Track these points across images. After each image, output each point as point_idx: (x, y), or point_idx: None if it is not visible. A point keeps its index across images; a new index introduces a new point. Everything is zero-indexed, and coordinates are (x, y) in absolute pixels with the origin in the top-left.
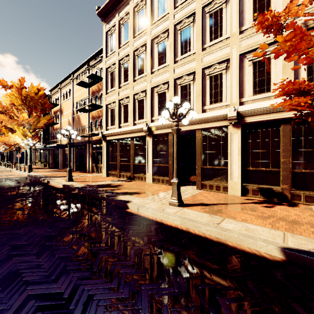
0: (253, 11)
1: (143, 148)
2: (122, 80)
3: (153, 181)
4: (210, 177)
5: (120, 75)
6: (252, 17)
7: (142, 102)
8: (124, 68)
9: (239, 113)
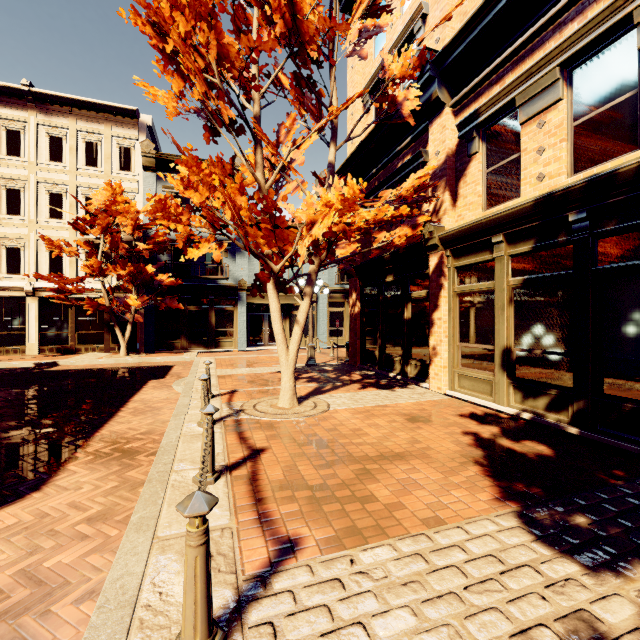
0: (50, 210)
1: None
2: None
3: None
4: (7, 342)
5: None
6: (50, 214)
7: None
8: None
9: (36, 288)
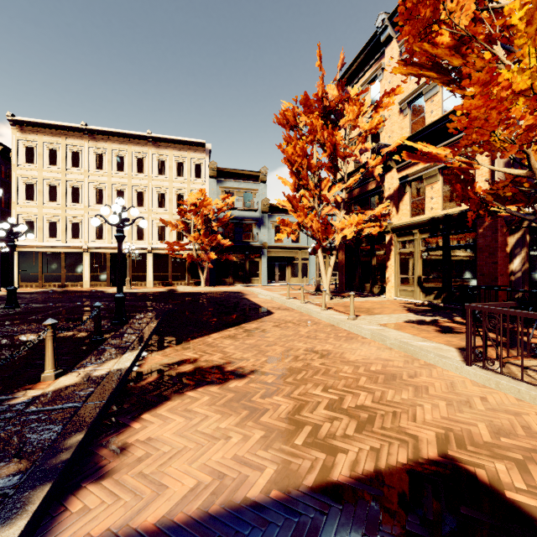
0: (159, 203)
1: (78, 262)
2: (48, 198)
3: (91, 286)
4: (137, 279)
5: (45, 192)
6: (158, 205)
7: (77, 225)
8: (51, 188)
9: (153, 248)
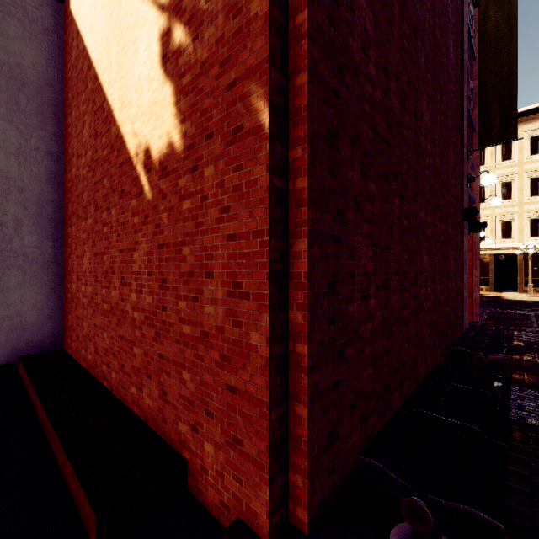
0: None
1: None
2: None
3: None
4: None
5: None
6: None
7: None
8: None
9: None
